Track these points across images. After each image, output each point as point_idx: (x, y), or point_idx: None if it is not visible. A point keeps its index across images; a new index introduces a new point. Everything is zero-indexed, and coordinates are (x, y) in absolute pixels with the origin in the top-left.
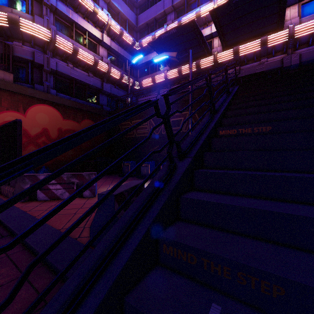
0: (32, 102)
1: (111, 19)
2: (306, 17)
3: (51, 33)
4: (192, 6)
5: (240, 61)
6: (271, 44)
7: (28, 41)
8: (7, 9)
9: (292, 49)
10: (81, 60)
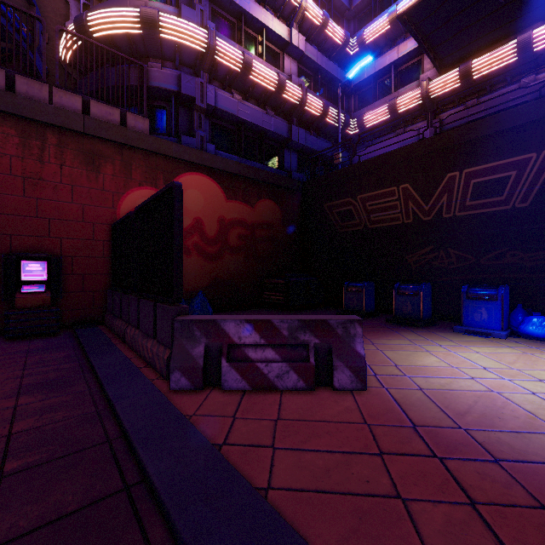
0: (178, 169)
1: None
2: None
3: (209, 33)
4: None
5: None
6: None
7: (171, 59)
8: (139, 4)
9: None
10: (256, 84)
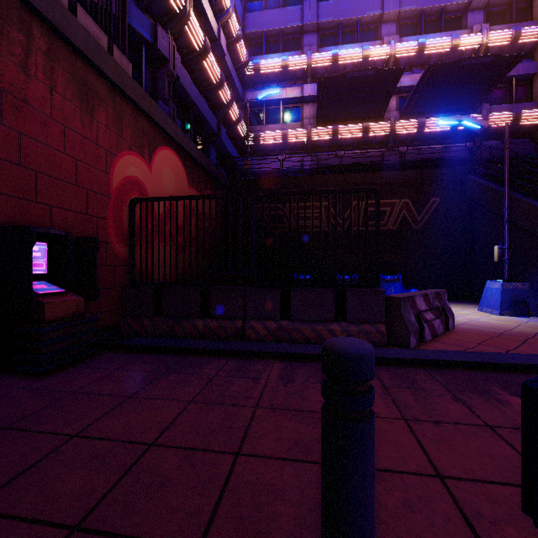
0: (158, 139)
1: (233, 6)
2: (495, 106)
3: None
4: (346, 36)
5: (420, 138)
6: (462, 127)
7: None
8: None
9: (481, 139)
10: (205, 70)
